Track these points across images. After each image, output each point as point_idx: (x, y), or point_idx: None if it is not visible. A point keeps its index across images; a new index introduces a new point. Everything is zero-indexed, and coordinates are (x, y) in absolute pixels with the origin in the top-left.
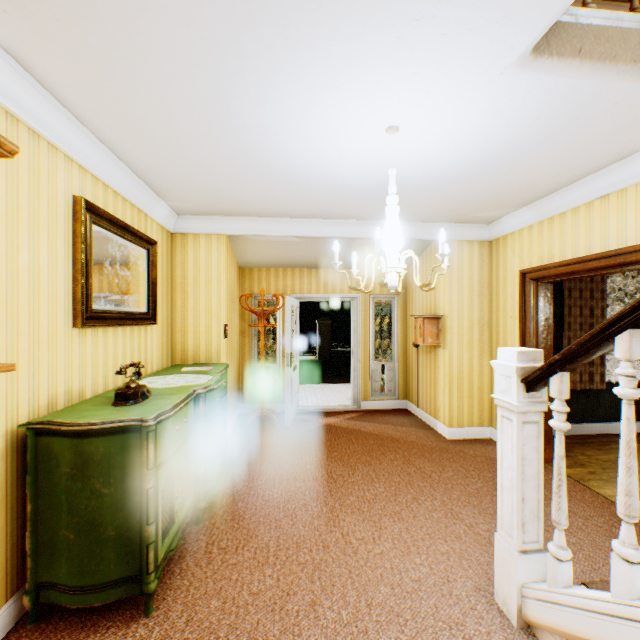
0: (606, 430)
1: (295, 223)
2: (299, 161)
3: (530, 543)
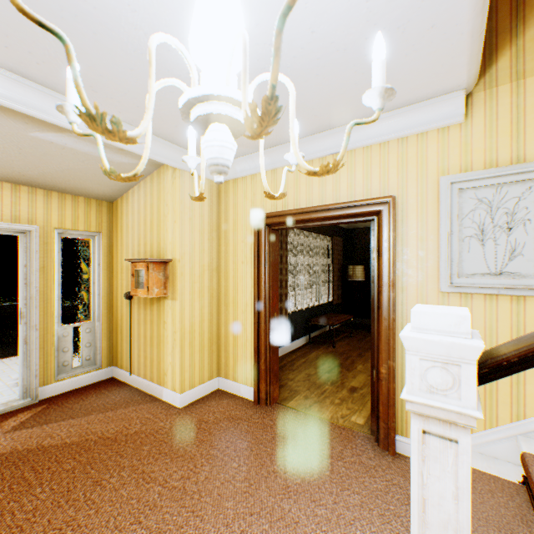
0: (287, 350)
1: None
2: None
3: None
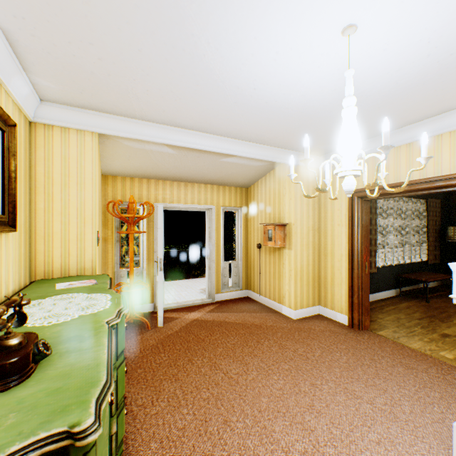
0: (375, 298)
1: (178, 132)
2: (232, 49)
3: None
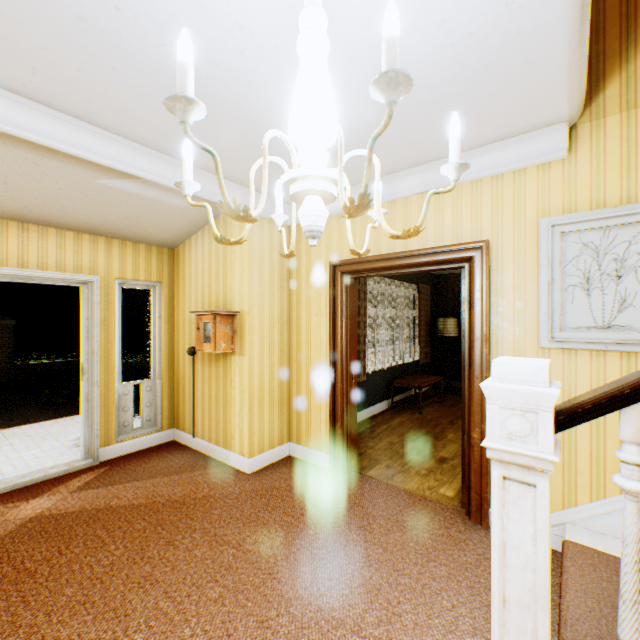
0: (365, 416)
1: None
2: None
3: None
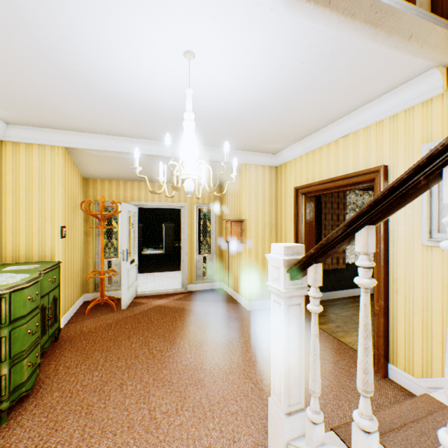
0: (346, 294)
1: (126, 141)
2: (112, 77)
3: (294, 405)
